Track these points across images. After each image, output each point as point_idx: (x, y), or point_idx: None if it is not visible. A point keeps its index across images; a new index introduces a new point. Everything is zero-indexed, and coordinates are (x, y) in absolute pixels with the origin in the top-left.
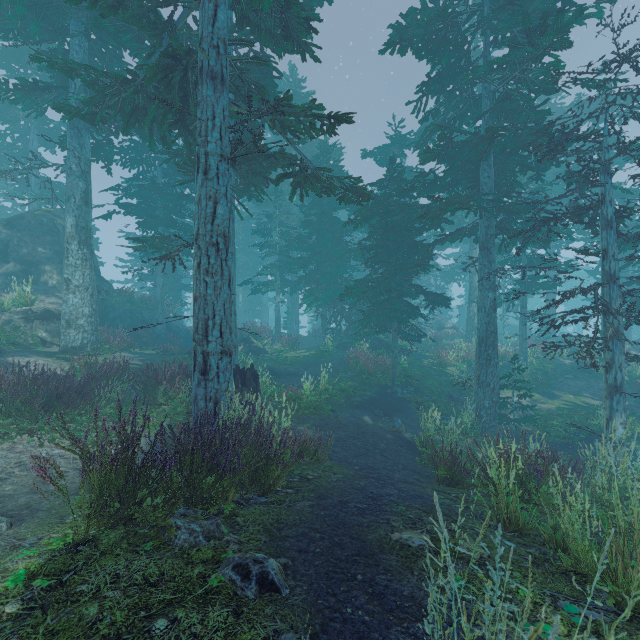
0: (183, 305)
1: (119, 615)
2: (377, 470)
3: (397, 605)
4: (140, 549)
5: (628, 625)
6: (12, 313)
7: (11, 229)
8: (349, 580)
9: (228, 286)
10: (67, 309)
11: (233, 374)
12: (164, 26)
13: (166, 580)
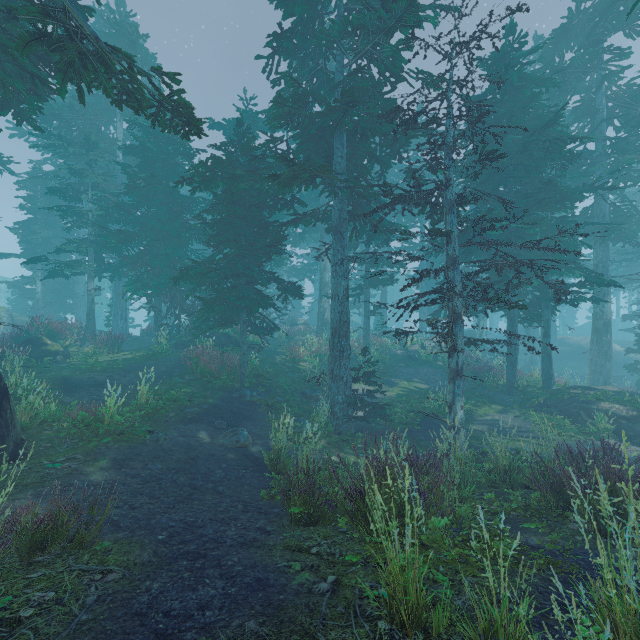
0: None
1: None
2: (200, 530)
3: None
4: None
5: None
6: None
7: None
8: None
9: None
10: None
11: None
12: None
13: None
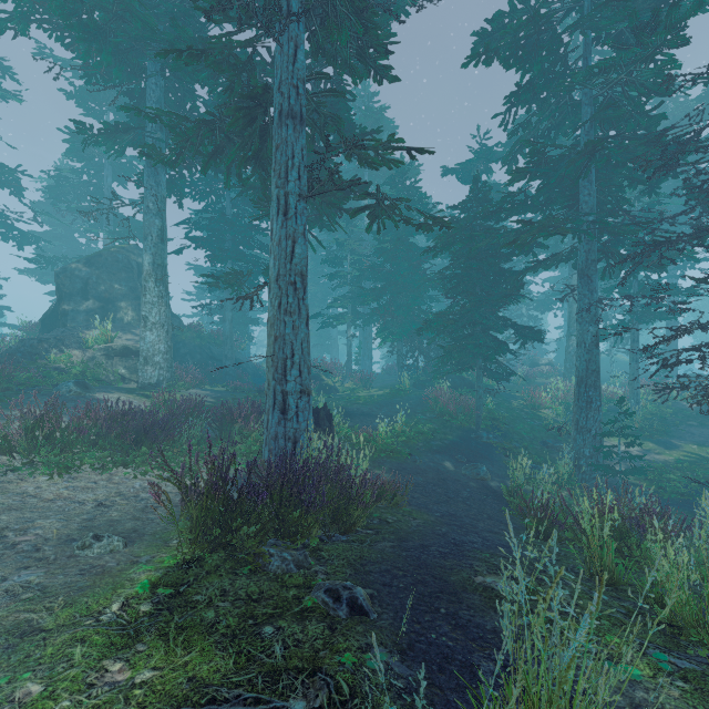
0: (250, 340)
1: (232, 620)
2: (459, 518)
3: (480, 636)
4: (239, 571)
5: None
6: (95, 350)
7: (90, 267)
8: (433, 612)
9: (306, 325)
10: (145, 346)
11: None
12: (243, 67)
13: (266, 598)
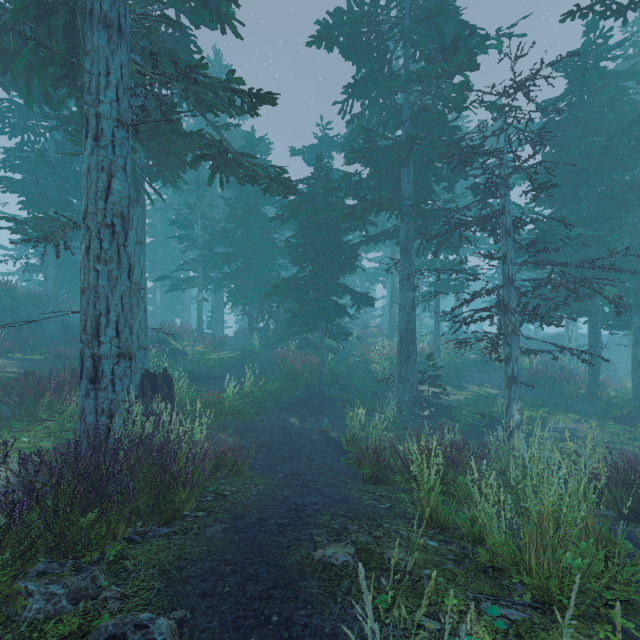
0: None
1: None
2: (302, 475)
3: None
4: None
5: (543, 619)
6: None
7: None
8: (262, 625)
9: (127, 276)
10: None
11: (141, 380)
12: None
13: None
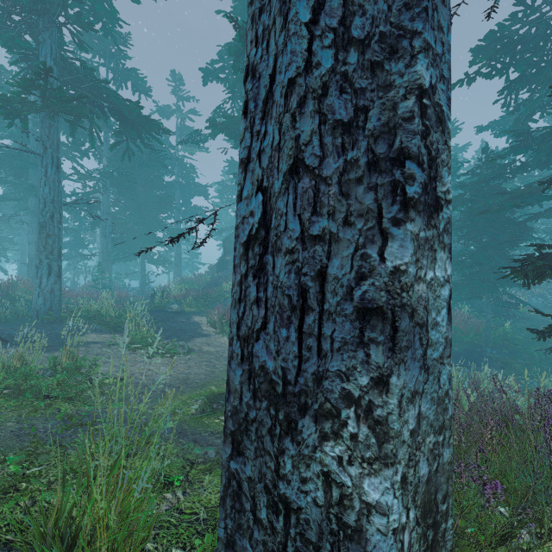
0: None
1: None
2: None
3: None
4: None
5: None
6: None
7: None
8: None
9: None
10: None
11: None
12: None
13: None
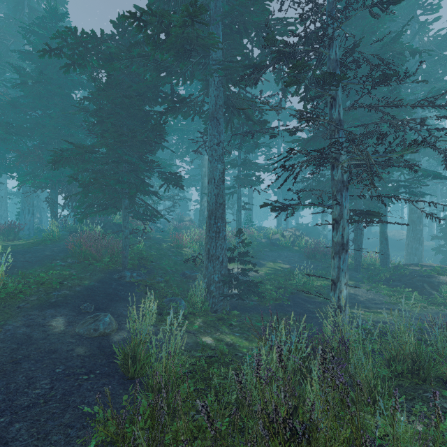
0: None
1: None
2: None
3: None
4: None
5: None
6: None
7: None
8: None
9: None
10: None
11: None
12: None
13: None
